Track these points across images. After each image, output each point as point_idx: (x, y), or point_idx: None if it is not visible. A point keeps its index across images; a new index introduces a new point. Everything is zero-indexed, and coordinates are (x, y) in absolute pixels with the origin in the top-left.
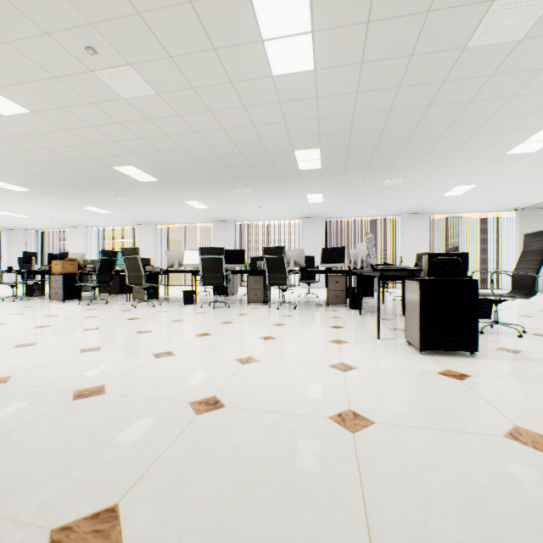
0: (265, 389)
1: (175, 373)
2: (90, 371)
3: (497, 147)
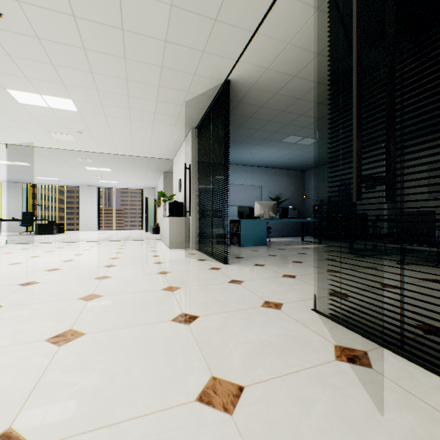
0: None
1: None
2: None
3: None
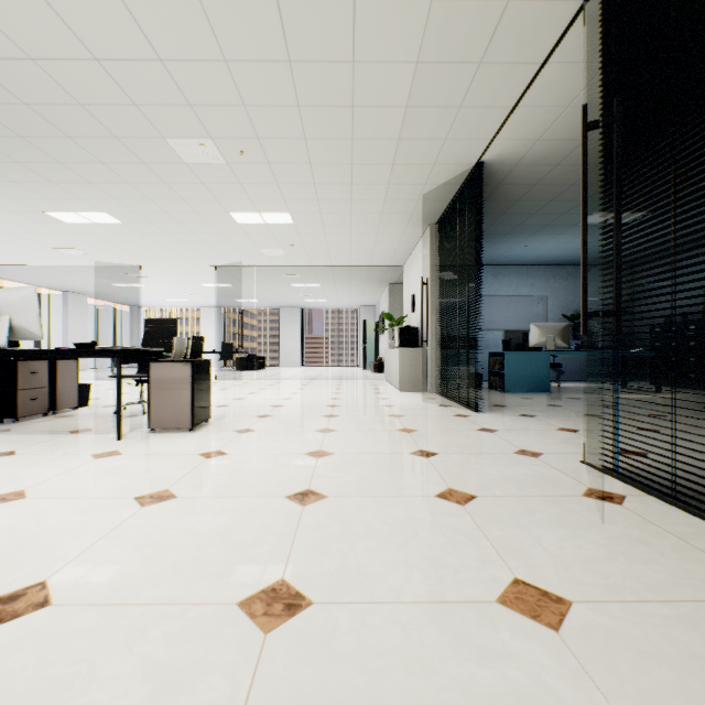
0: (270, 478)
1: (198, 541)
2: (105, 704)
3: (51, 203)
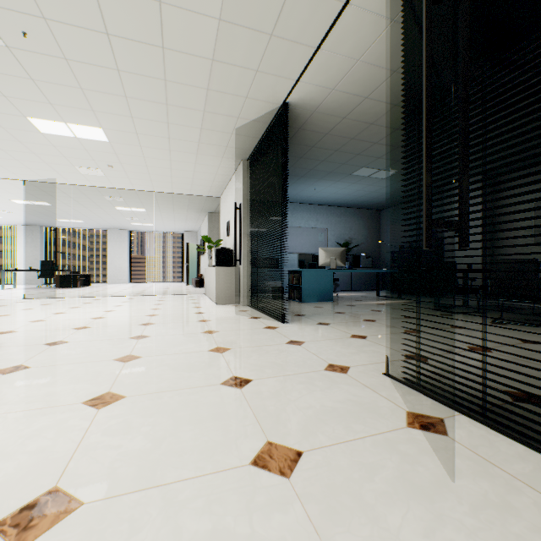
0: None
1: None
2: None
3: None
